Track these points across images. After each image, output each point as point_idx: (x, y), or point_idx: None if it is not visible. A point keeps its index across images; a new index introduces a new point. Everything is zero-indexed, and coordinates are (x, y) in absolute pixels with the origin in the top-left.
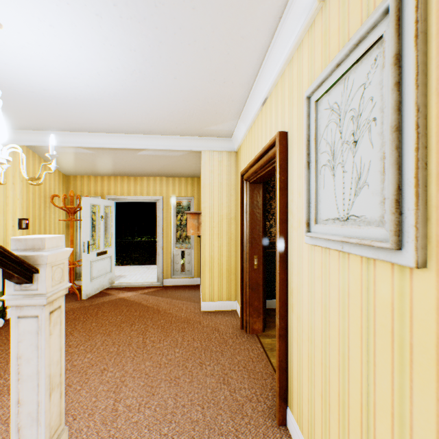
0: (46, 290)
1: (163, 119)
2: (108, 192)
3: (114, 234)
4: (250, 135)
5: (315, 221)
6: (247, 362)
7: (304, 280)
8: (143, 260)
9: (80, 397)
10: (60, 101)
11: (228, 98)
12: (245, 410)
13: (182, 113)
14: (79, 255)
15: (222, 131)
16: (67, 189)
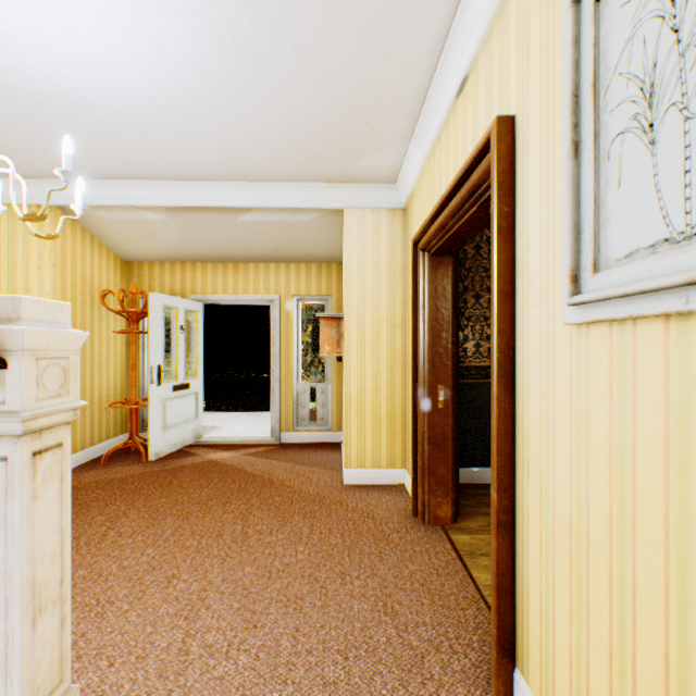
0: (22, 404)
1: (277, 146)
2: (191, 288)
3: (201, 358)
4: (430, 167)
5: (595, 268)
6: (427, 575)
7: (560, 407)
8: (250, 406)
9: (126, 624)
10: (102, 114)
11: (392, 93)
12: (427, 668)
13: (310, 132)
14: (147, 391)
15: (380, 169)
16: (128, 285)
